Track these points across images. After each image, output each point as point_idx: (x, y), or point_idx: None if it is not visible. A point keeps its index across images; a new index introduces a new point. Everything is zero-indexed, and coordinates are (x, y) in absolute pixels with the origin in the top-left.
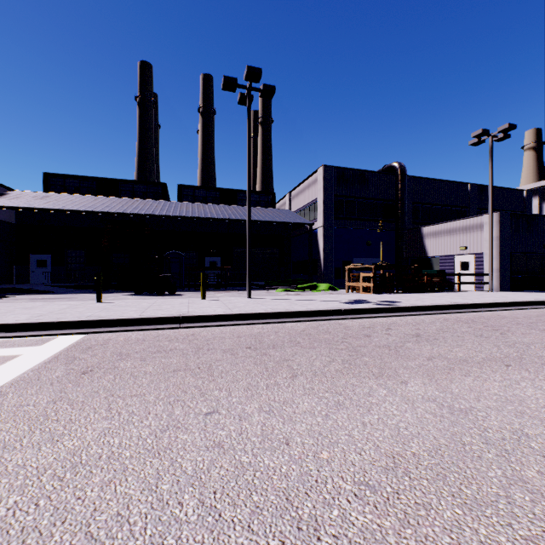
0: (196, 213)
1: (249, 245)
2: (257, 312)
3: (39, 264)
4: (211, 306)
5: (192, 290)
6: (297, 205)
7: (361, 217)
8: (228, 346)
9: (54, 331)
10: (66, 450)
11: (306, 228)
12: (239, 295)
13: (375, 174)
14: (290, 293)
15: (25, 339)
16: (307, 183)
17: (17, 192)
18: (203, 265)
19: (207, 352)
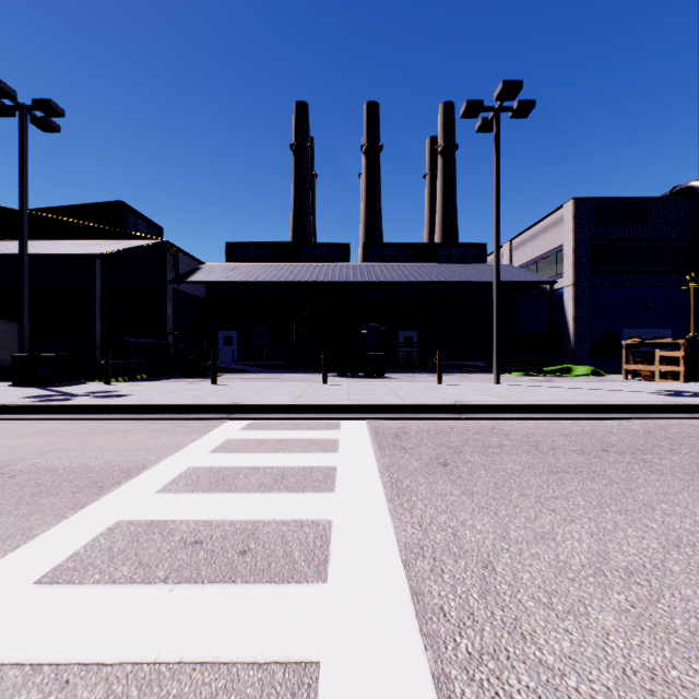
0: (395, 276)
1: (498, 315)
2: (553, 404)
3: (226, 341)
4: (471, 394)
5: (395, 372)
6: (523, 257)
7: (635, 268)
8: (570, 446)
9: (331, 415)
10: (583, 551)
11: (541, 288)
12: (469, 380)
13: (660, 203)
14: (535, 378)
15: (310, 422)
16: (543, 226)
17: (207, 265)
18: (397, 340)
19: (553, 451)
